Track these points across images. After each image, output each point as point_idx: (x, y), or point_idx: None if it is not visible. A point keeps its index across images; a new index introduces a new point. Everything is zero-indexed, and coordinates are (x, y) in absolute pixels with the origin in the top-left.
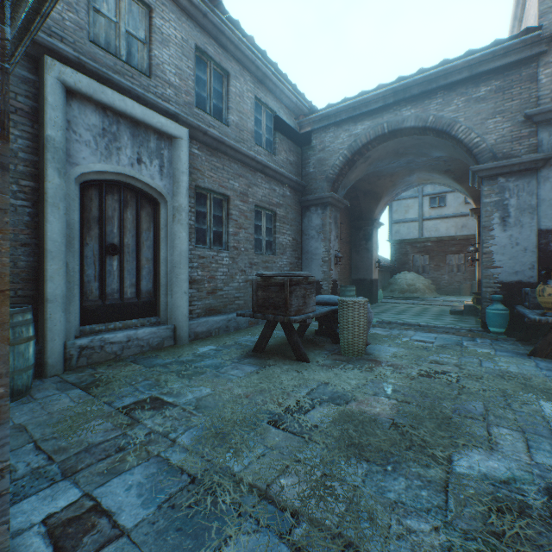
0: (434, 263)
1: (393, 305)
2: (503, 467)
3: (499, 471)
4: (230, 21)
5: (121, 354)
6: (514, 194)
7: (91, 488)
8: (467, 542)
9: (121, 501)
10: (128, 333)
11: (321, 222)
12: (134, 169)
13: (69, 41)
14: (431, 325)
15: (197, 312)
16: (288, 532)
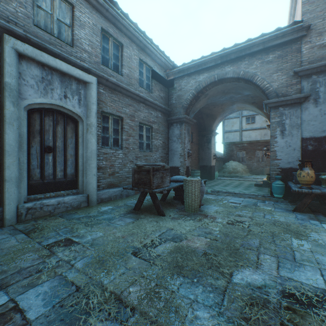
0: (248, 156)
1: (223, 181)
2: (260, 279)
3: (258, 281)
4: (123, 14)
5: (53, 212)
6: (288, 117)
7: (15, 295)
8: (229, 324)
9: (31, 303)
10: (58, 199)
11: (179, 132)
12: (62, 101)
13: (20, 25)
14: (242, 193)
15: (103, 186)
16: (126, 320)
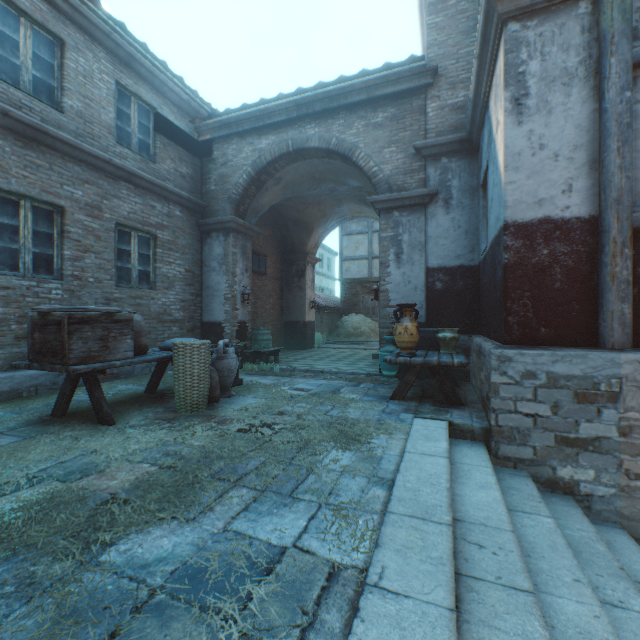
0: None
1: (326, 351)
2: (171, 544)
3: (160, 550)
4: None
5: None
6: (407, 230)
7: None
8: None
9: None
10: None
11: (223, 251)
12: None
13: None
14: (334, 371)
15: None
16: None
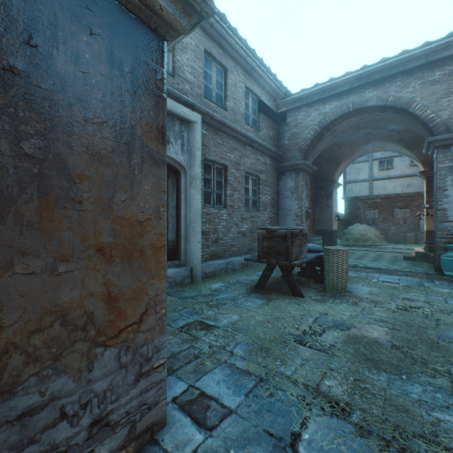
0: (382, 216)
1: (351, 252)
2: None
3: None
4: (230, 29)
5: None
6: None
7: (192, 382)
8: None
9: (217, 391)
10: None
11: (294, 184)
12: None
13: None
14: (391, 269)
15: (205, 257)
16: (349, 416)
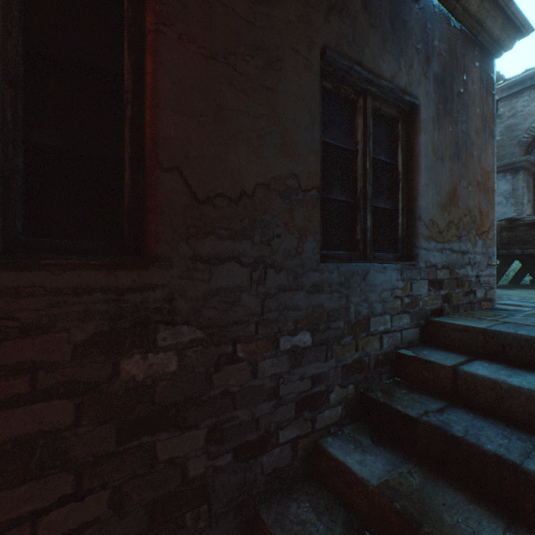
0: None
1: None
2: None
3: None
4: None
5: None
6: None
7: None
8: None
9: (519, 304)
10: None
11: (510, 187)
12: None
13: None
14: None
15: None
16: None
